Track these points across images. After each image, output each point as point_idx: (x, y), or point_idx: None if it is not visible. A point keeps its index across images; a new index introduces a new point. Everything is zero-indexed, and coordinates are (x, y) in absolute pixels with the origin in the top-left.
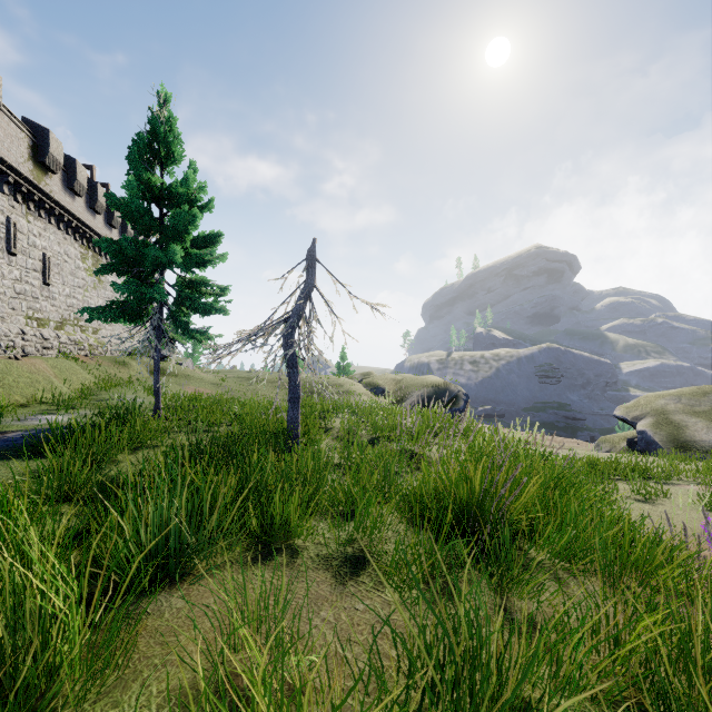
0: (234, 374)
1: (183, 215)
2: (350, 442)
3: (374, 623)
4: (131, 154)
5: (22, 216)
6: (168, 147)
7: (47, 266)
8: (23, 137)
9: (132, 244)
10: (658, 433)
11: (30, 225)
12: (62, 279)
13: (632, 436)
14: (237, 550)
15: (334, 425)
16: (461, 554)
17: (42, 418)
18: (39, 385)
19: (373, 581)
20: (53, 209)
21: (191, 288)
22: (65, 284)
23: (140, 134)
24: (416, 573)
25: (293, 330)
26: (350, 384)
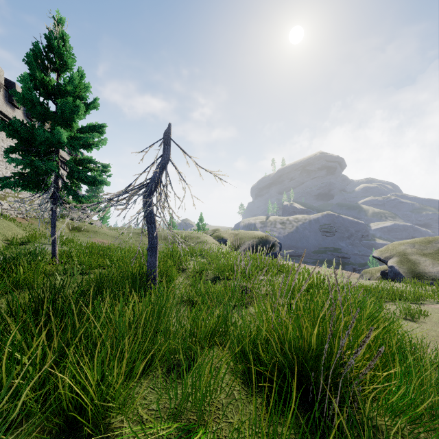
0: (129, 230)
1: (68, 105)
2: (197, 282)
3: None
4: (27, 57)
5: None
6: (61, 57)
7: None
8: None
9: (23, 125)
10: (401, 267)
11: None
12: (5, 165)
13: (384, 269)
14: None
15: (189, 266)
16: (303, 431)
17: None
18: None
19: None
20: None
21: (81, 165)
22: (7, 168)
23: (35, 42)
24: None
25: (151, 194)
26: (205, 236)
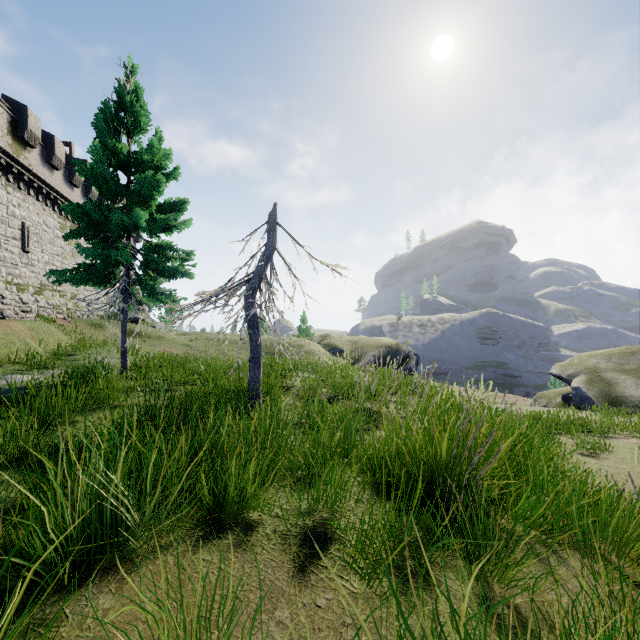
0: (203, 336)
1: (147, 180)
2: (310, 401)
3: (340, 638)
4: (97, 120)
5: (2, 187)
6: (134, 116)
7: (26, 235)
8: (2, 112)
9: (97, 207)
10: (591, 389)
11: (9, 196)
12: (41, 247)
13: (567, 392)
14: (185, 526)
15: (295, 384)
16: (430, 527)
17: (13, 378)
18: (14, 346)
19: (336, 565)
20: (32, 182)
21: (158, 253)
22: (44, 252)
23: (106, 101)
24: (386, 558)
25: (254, 292)
26: (310, 345)
